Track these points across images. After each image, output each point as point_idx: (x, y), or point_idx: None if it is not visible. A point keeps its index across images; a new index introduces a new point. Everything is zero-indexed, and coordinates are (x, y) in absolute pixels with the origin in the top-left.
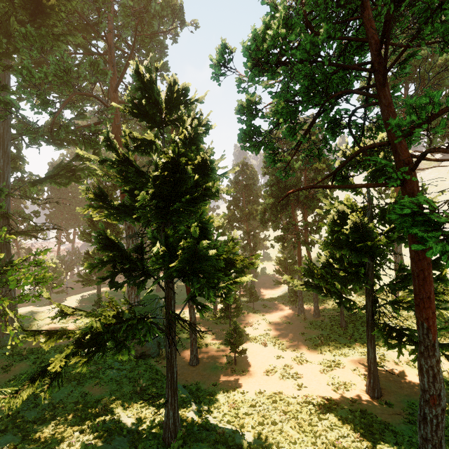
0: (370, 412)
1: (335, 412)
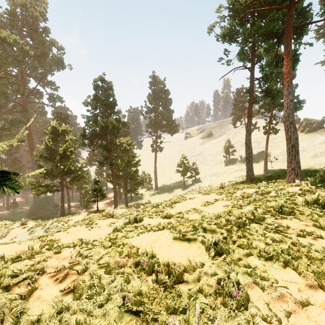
0: None
1: None
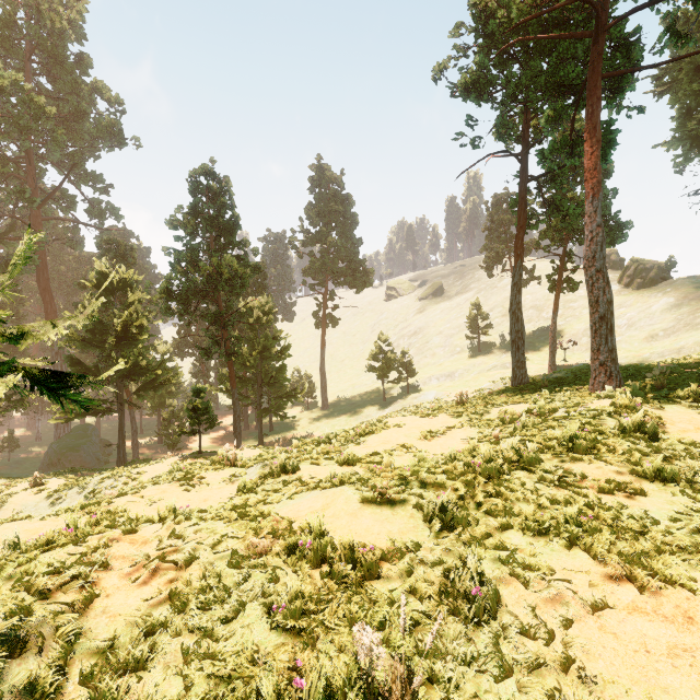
0: None
1: None
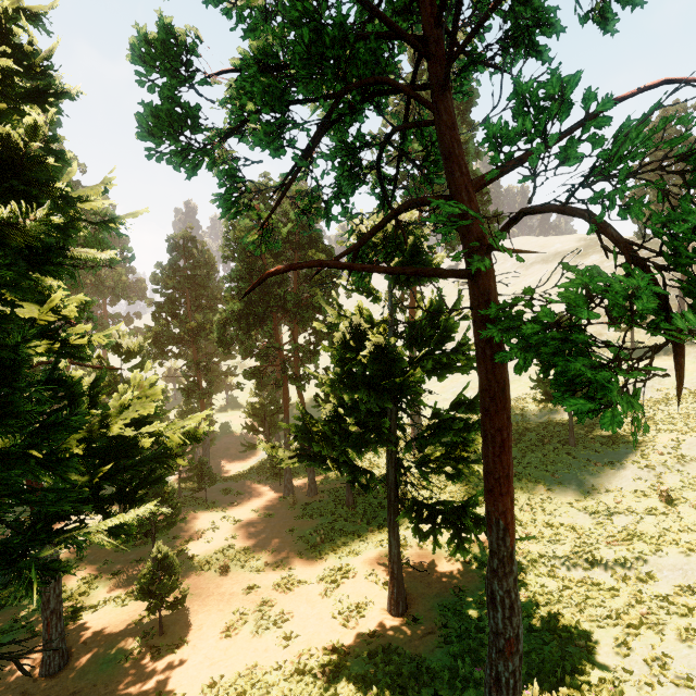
0: (396, 646)
1: (347, 671)
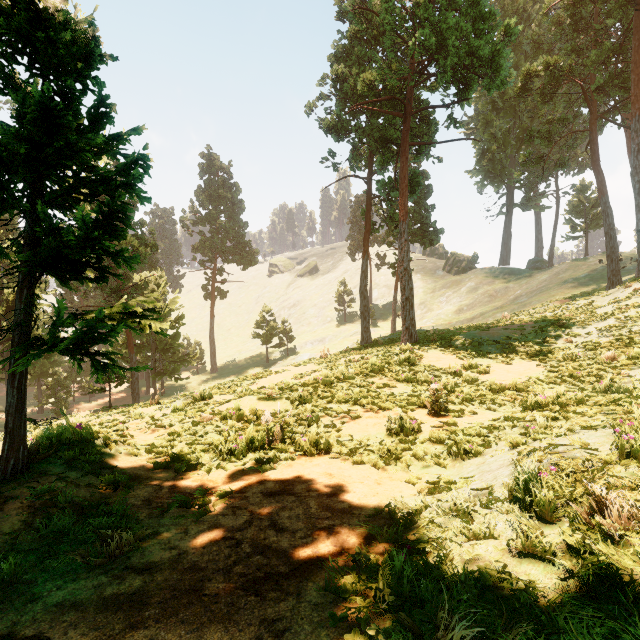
0: None
1: None
